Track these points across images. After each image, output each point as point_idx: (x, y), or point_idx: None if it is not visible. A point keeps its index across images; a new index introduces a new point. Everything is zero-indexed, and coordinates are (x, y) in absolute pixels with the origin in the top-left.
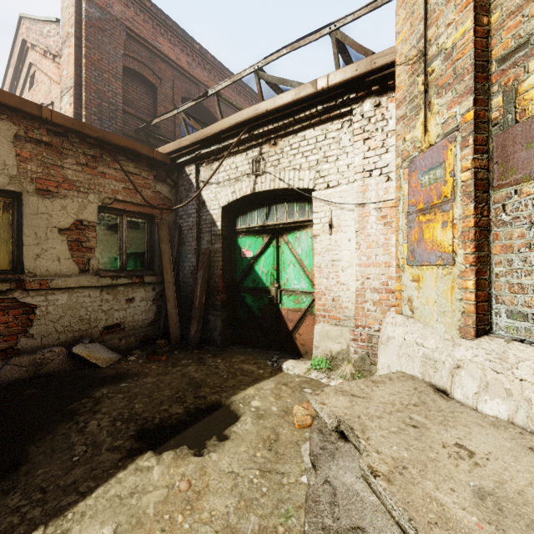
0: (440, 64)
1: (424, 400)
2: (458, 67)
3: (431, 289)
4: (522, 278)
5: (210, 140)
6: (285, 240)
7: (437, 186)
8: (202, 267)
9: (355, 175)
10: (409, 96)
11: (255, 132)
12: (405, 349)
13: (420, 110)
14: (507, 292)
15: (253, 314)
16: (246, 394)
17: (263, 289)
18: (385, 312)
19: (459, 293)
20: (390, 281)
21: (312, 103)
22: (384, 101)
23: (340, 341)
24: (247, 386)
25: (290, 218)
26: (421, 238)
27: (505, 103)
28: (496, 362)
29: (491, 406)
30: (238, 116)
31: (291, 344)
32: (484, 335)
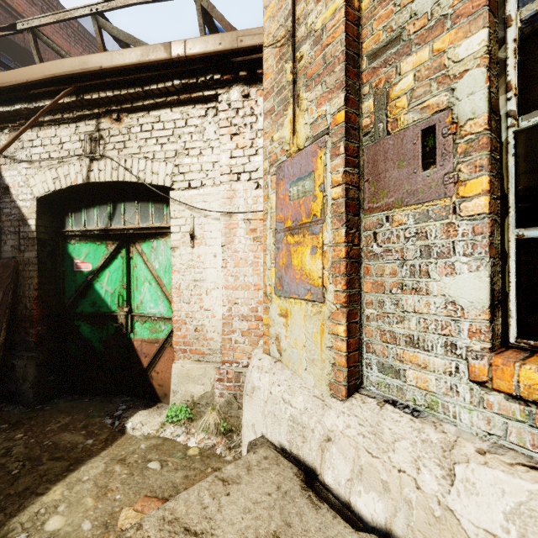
0: (310, 49)
1: (288, 516)
2: (328, 54)
3: (300, 330)
4: (394, 325)
5: (11, 93)
6: (139, 250)
7: (306, 201)
8: (1, 286)
9: (222, 176)
10: (277, 86)
11: (87, 96)
12: (272, 406)
13: (288, 104)
14: (379, 340)
15: (92, 350)
16: (44, 503)
17: (107, 314)
18: (254, 343)
19: (329, 339)
20: (259, 307)
21: (167, 74)
22: (253, 92)
23: (203, 382)
24: (52, 484)
25: (144, 222)
26: (290, 263)
27: (376, 108)
28: (370, 439)
29: (366, 502)
30: (55, 65)
31: (146, 385)
32: (355, 391)
